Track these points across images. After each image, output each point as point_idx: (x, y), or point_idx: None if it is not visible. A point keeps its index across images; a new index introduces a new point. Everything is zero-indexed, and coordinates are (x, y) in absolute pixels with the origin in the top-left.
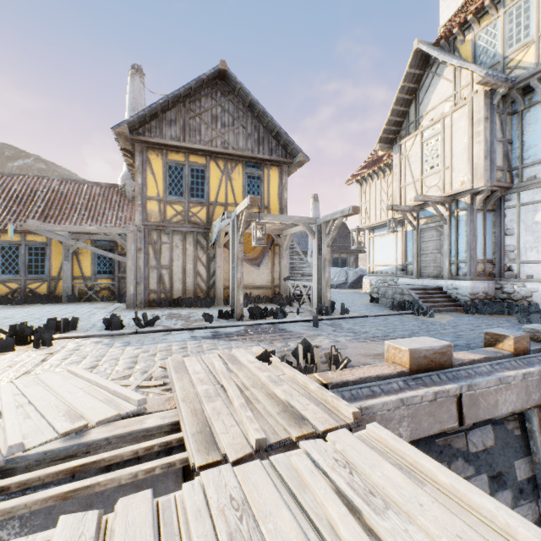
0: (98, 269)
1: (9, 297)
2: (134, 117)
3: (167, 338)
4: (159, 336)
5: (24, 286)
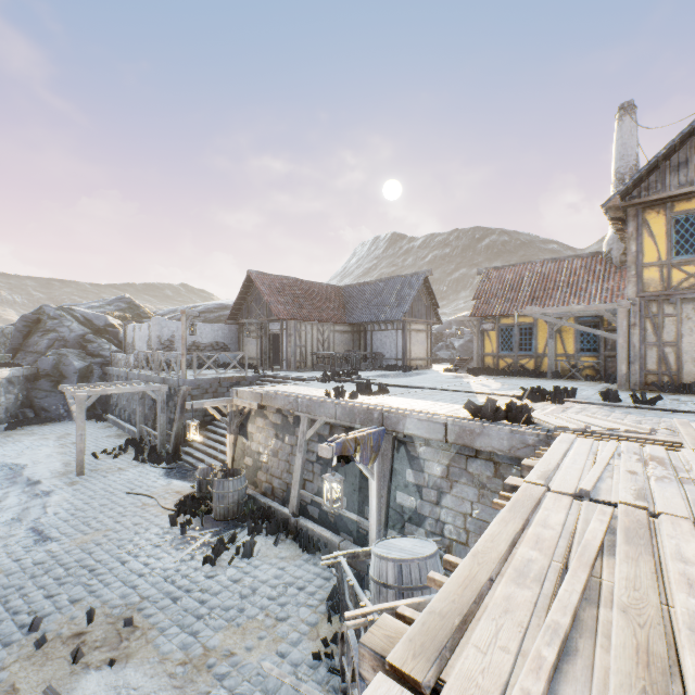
0: (580, 346)
1: (506, 370)
2: (627, 184)
3: (672, 416)
4: (661, 413)
5: (515, 362)
